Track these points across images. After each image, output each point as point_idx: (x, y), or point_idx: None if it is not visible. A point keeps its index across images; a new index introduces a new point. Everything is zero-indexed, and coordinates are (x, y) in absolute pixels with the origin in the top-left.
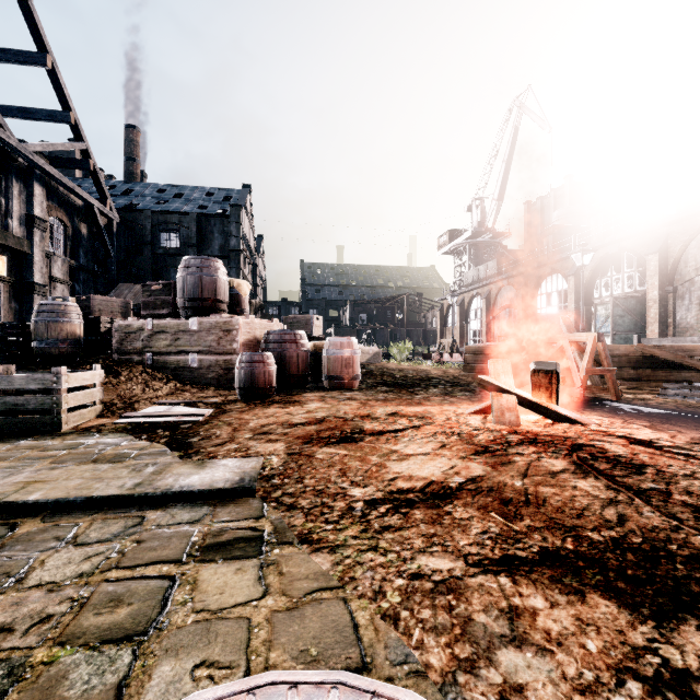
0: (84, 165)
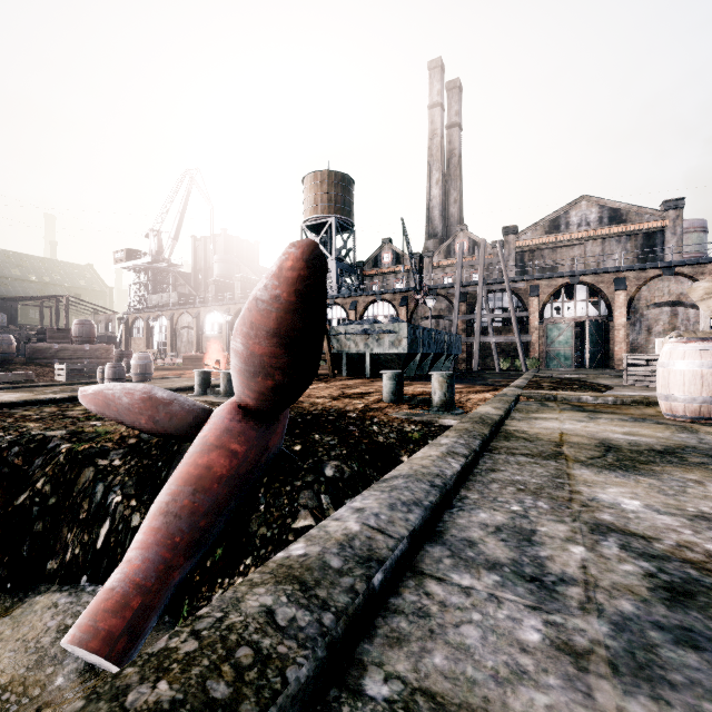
0: None
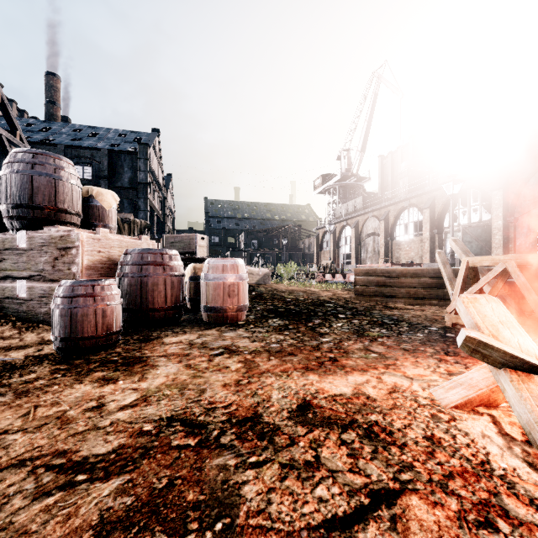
0: None
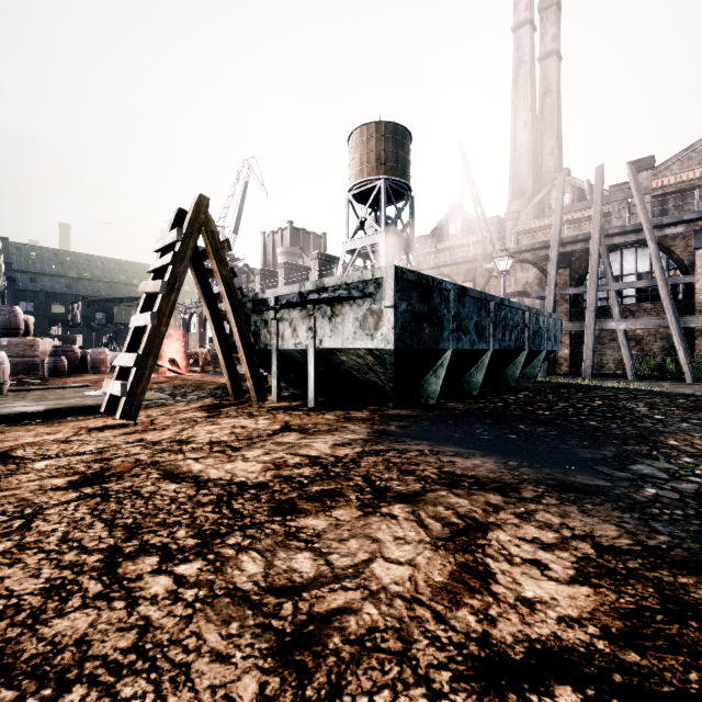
0: None
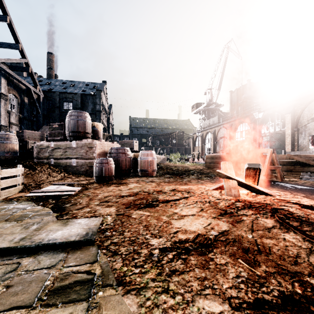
0: (26, 70)
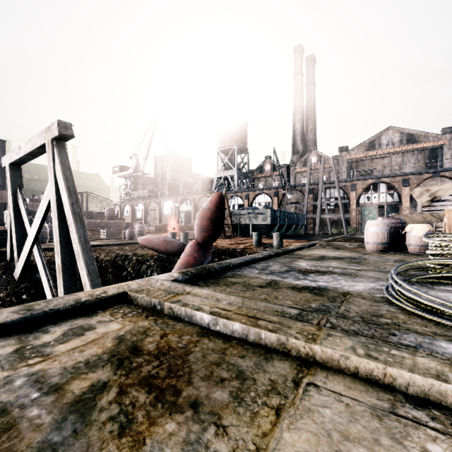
0: None
